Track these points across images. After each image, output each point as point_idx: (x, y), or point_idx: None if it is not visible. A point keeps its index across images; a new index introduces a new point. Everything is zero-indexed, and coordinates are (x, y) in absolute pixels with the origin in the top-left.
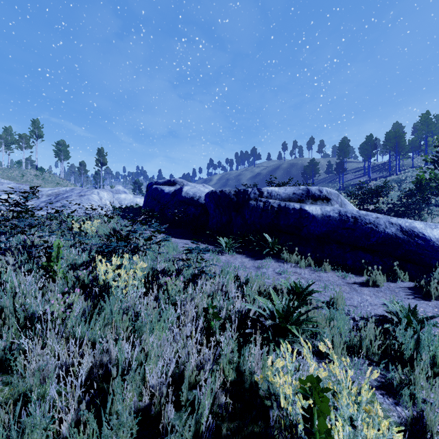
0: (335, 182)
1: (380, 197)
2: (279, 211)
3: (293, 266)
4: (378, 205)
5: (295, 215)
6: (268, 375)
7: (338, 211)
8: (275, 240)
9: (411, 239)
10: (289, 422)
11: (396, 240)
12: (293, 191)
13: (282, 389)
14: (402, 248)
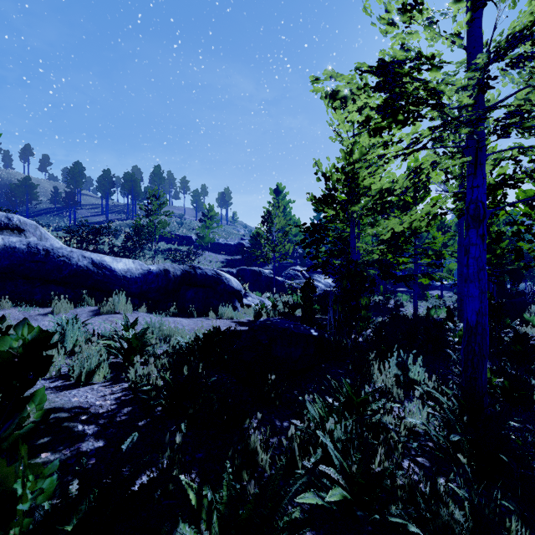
0: (64, 217)
1: (107, 239)
2: None
3: None
4: (102, 246)
5: None
6: None
7: (27, 243)
8: None
9: (100, 271)
10: None
11: (87, 272)
12: None
13: None
14: (93, 279)
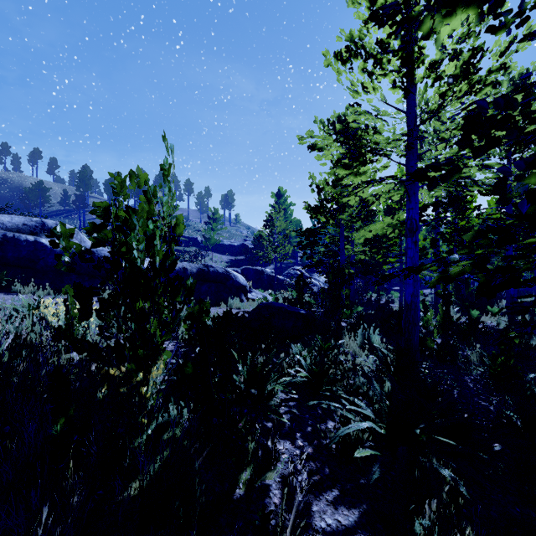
0: (74, 219)
1: None
2: (6, 242)
3: (29, 296)
4: None
5: (30, 247)
6: (41, 308)
7: None
8: (3, 272)
9: None
10: (54, 325)
11: None
12: (24, 222)
13: (49, 312)
14: None
